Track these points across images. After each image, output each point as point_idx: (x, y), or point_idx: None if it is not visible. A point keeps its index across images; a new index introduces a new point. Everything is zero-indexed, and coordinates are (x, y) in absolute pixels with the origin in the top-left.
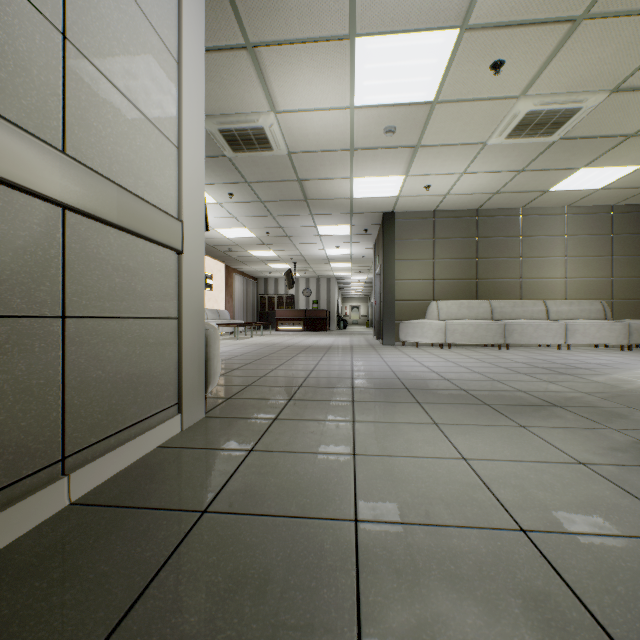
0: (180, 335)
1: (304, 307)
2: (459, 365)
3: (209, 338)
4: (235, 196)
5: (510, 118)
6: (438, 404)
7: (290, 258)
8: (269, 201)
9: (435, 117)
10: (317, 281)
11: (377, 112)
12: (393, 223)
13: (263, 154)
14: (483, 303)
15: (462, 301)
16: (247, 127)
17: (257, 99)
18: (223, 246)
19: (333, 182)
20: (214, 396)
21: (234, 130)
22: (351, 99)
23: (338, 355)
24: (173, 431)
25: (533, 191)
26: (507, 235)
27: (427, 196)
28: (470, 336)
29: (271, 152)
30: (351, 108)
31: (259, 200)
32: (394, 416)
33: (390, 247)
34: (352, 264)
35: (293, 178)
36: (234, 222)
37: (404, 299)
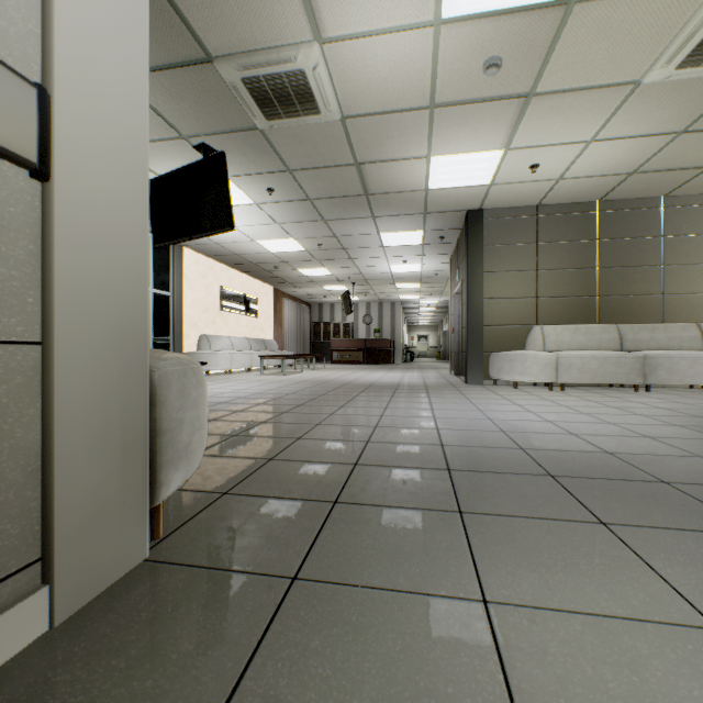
0: (47, 386)
1: (364, 336)
2: (602, 420)
3: (160, 387)
4: (276, 192)
5: (696, 24)
6: (652, 531)
7: (347, 278)
8: (319, 199)
9: (568, 33)
10: (379, 306)
11: (476, 30)
12: (481, 224)
13: (307, 121)
14: (607, 328)
15: (577, 325)
16: (281, 72)
17: (292, 17)
18: (268, 264)
19: (403, 165)
20: (201, 486)
21: (263, 79)
22: (436, 5)
23: (410, 399)
24: (9, 645)
25: (689, 168)
26: (642, 235)
27: (531, 182)
28: (593, 373)
29: (317, 116)
30: (435, 25)
31: (306, 197)
32: (579, 580)
33: (477, 255)
34: (422, 284)
35: (349, 161)
36: (278, 231)
37: (495, 323)
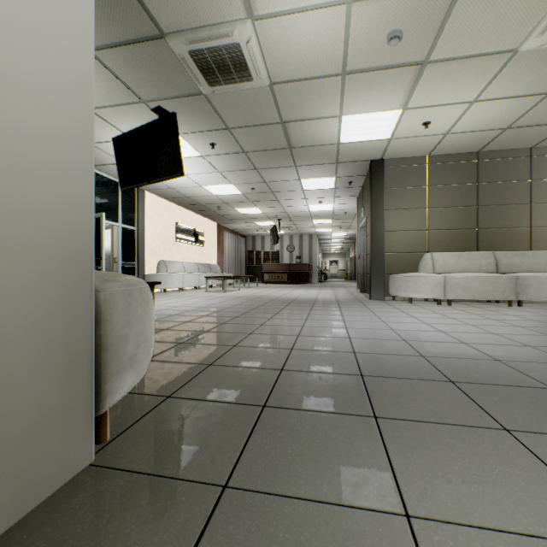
0: None
1: (288, 261)
2: (486, 331)
3: (105, 306)
4: (217, 147)
5: None
6: None
7: (275, 215)
8: (252, 151)
9: (458, 8)
10: (300, 238)
11: (381, 6)
12: (382, 171)
13: (242, 86)
14: (485, 254)
15: (460, 252)
16: (221, 45)
17: None
18: (212, 204)
19: (319, 123)
20: (148, 390)
21: (206, 51)
22: None
23: (326, 312)
24: None
25: None
26: (513, 179)
27: (423, 137)
28: (474, 291)
29: (250, 83)
30: (348, 3)
31: (242, 150)
32: (495, 493)
33: (378, 196)
34: (333, 220)
35: (276, 120)
36: (220, 178)
37: (394, 251)
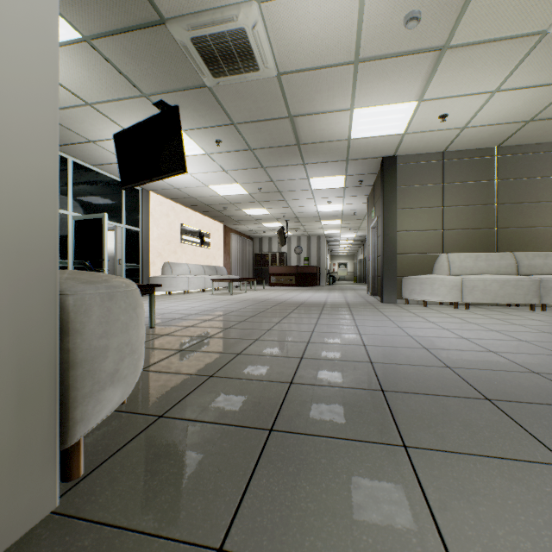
0: None
1: (295, 264)
2: (514, 337)
3: (74, 313)
4: (223, 144)
5: None
6: None
7: (282, 216)
8: (259, 148)
9: None
10: (308, 239)
11: None
12: (394, 168)
13: (247, 77)
14: (505, 255)
15: (478, 253)
16: (225, 31)
17: None
18: (218, 205)
19: (329, 117)
20: (139, 407)
21: (209, 38)
22: None
23: (336, 316)
24: None
25: None
26: (535, 175)
27: (439, 131)
28: (494, 294)
29: (257, 73)
30: None
31: (248, 148)
32: None
33: (391, 195)
34: (342, 221)
35: (284, 114)
36: (225, 177)
37: (407, 252)
